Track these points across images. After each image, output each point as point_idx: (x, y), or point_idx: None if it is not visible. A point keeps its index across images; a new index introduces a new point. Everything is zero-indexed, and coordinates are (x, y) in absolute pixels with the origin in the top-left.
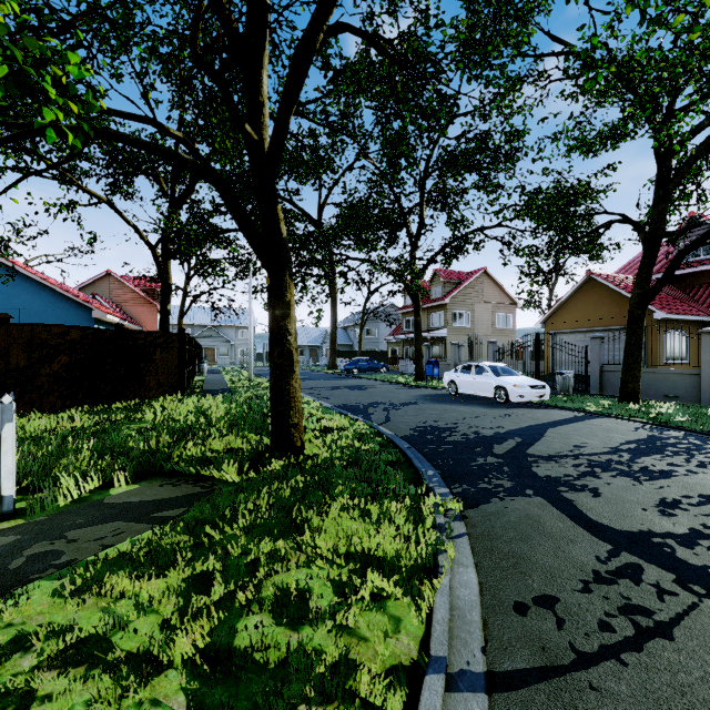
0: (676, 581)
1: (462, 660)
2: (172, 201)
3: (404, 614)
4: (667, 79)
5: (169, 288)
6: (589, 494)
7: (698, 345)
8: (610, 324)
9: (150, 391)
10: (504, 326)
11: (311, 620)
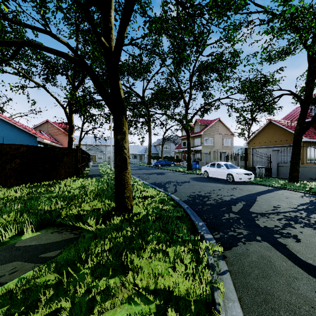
0: None
1: None
2: (73, 86)
3: None
4: None
5: (72, 127)
6: (293, 239)
7: None
8: (280, 144)
9: (61, 175)
10: (228, 145)
11: None
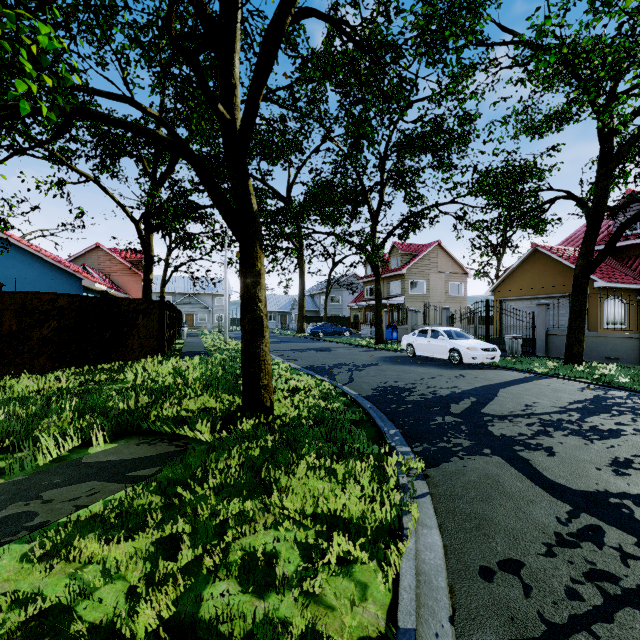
0: (638, 545)
1: (430, 632)
2: (154, 179)
3: (370, 579)
4: (610, 64)
5: (151, 259)
6: (544, 453)
7: (637, 311)
8: (554, 292)
9: (133, 353)
10: (456, 294)
11: (277, 587)
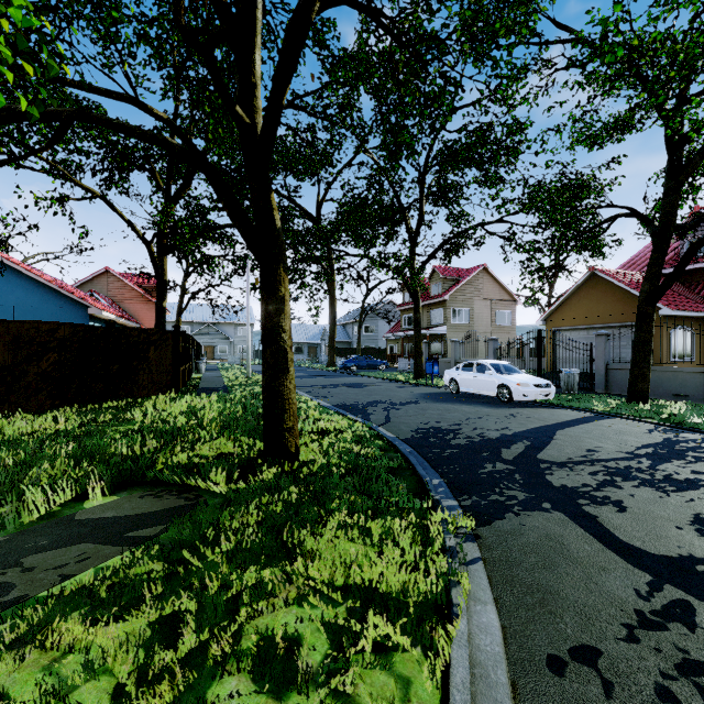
0: None
1: None
2: (168, 196)
3: (414, 672)
4: (681, 63)
5: (164, 285)
6: (613, 508)
7: None
8: (614, 321)
9: (143, 389)
10: (503, 323)
11: (299, 685)
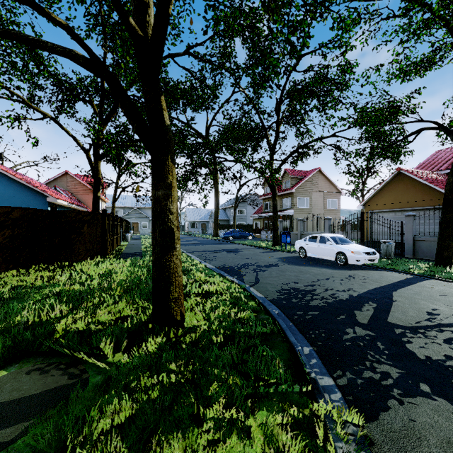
0: None
1: None
2: (101, 118)
3: None
4: None
5: (99, 181)
6: None
7: None
8: (415, 206)
9: (79, 255)
10: (332, 208)
11: None
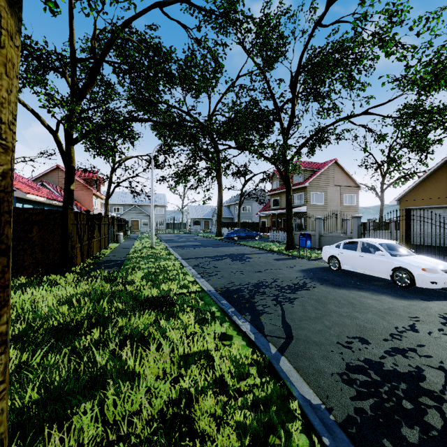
0: None
1: None
2: (73, 91)
3: None
4: None
5: (72, 170)
6: None
7: None
8: None
9: (24, 270)
10: (349, 204)
11: None
